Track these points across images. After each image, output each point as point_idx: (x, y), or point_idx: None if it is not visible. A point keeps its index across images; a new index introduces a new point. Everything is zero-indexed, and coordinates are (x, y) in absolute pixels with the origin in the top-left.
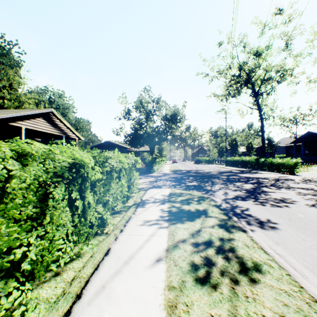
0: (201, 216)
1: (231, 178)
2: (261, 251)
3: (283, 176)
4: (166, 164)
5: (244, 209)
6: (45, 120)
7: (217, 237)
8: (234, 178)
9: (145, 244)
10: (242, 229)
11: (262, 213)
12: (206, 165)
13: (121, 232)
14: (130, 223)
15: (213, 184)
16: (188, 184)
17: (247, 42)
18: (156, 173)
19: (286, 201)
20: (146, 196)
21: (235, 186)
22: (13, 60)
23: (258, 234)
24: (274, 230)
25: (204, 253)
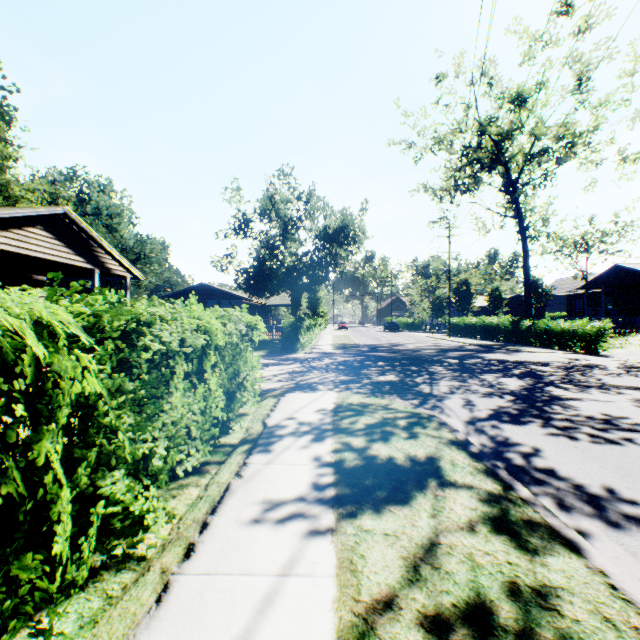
0: (428, 483)
1: (469, 364)
2: None
3: (576, 357)
4: (326, 331)
5: (530, 453)
6: (50, 232)
7: (498, 580)
8: (475, 362)
9: (260, 623)
10: (562, 536)
11: (582, 466)
12: (409, 334)
13: (185, 559)
14: (222, 516)
15: (433, 380)
16: (378, 378)
17: (496, 75)
18: (304, 351)
19: (621, 425)
20: (278, 416)
21: (483, 384)
22: None
23: (609, 548)
24: None
25: None
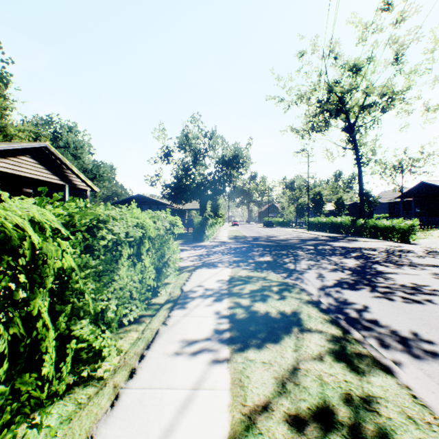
0: (292, 329)
1: (321, 249)
2: None
3: (394, 245)
4: (223, 227)
5: (361, 309)
6: (35, 159)
7: (338, 392)
8: (325, 248)
9: (180, 420)
10: (381, 363)
11: (396, 318)
12: (280, 229)
13: (129, 378)
14: (154, 350)
15: (296, 260)
16: (259, 259)
17: (340, 52)
18: (208, 241)
19: (424, 290)
20: (191, 284)
21: (331, 263)
22: None
23: (412, 372)
24: (438, 361)
25: None
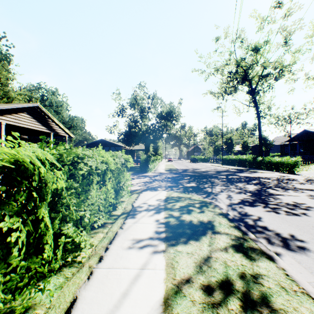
0: (208, 232)
1: (231, 178)
2: (310, 301)
3: (283, 175)
4: (161, 162)
5: (256, 219)
6: (30, 115)
7: (236, 271)
8: (234, 177)
9: (132, 287)
10: (267, 254)
11: (280, 225)
12: (202, 164)
13: (99, 262)
14: (114, 245)
15: (213, 186)
16: (186, 185)
17: (245, 37)
18: (151, 172)
19: (301, 207)
20: (139, 202)
21: (237, 187)
22: (1, 54)
23: (288, 260)
24: (306, 253)
25: (223, 307)
